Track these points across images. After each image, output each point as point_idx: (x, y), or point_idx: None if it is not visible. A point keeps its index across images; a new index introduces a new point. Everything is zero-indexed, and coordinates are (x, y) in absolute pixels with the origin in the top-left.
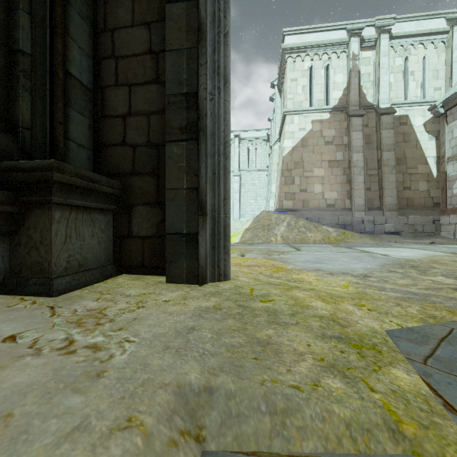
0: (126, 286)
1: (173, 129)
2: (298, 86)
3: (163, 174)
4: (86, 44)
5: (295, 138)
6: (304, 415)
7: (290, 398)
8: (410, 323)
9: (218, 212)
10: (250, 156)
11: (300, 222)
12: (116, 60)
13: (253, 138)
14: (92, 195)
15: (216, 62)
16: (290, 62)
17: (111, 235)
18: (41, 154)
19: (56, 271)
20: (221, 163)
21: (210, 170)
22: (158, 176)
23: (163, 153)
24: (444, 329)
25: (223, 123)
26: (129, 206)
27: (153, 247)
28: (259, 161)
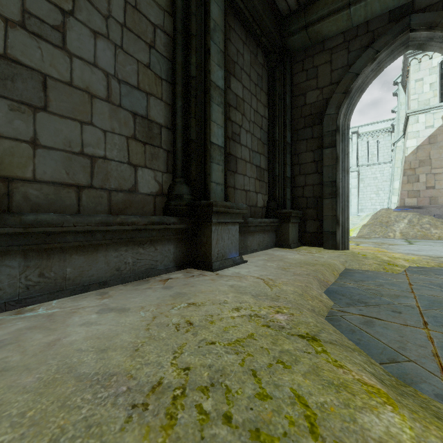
0: (309, 249)
1: (326, 194)
2: (424, 84)
3: (319, 208)
4: (289, 162)
5: (420, 137)
6: (365, 266)
7: (363, 264)
8: (424, 266)
9: (344, 223)
10: (370, 150)
11: (424, 219)
12: (300, 165)
13: (373, 132)
14: (295, 218)
15: (343, 167)
16: (415, 64)
17: (298, 231)
18: (280, 205)
19: (290, 242)
20: (345, 205)
21: (340, 208)
22: (317, 209)
23: (319, 200)
24: (437, 268)
25: (346, 189)
26: (305, 220)
27: (315, 236)
28: (381, 154)
